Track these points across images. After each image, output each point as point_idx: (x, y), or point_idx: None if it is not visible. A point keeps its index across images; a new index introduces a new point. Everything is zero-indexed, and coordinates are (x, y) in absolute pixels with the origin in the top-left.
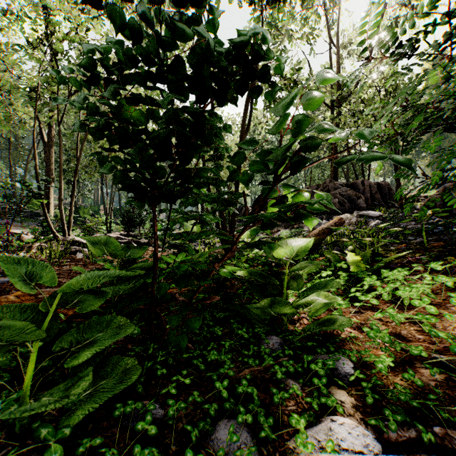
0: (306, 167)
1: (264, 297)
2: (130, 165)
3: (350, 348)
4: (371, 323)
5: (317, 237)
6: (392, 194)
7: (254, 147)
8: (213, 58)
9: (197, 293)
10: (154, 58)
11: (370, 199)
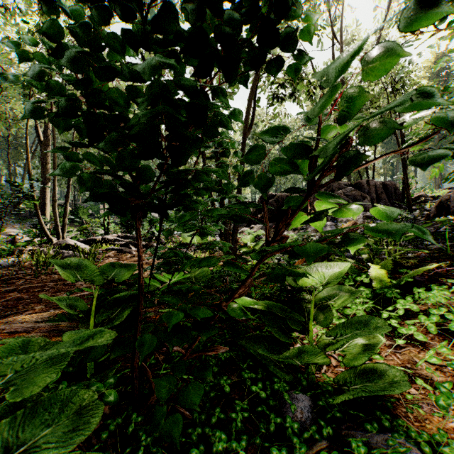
0: (357, 169)
1: (282, 333)
2: (109, 165)
3: (404, 413)
4: (436, 383)
5: None
6: (398, 194)
7: (280, 139)
8: (221, 2)
9: (197, 340)
10: (134, 11)
11: (375, 200)
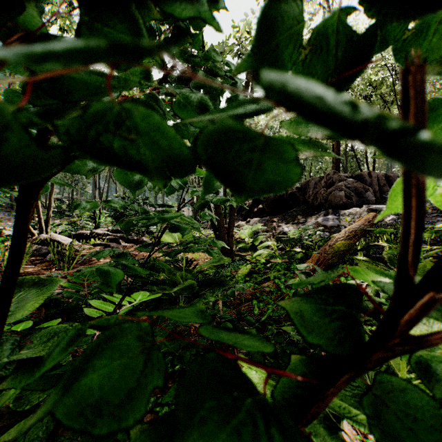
0: None
1: (328, 430)
2: None
3: None
4: None
5: (347, 241)
6: None
7: None
8: None
9: None
10: None
11: (378, 192)
